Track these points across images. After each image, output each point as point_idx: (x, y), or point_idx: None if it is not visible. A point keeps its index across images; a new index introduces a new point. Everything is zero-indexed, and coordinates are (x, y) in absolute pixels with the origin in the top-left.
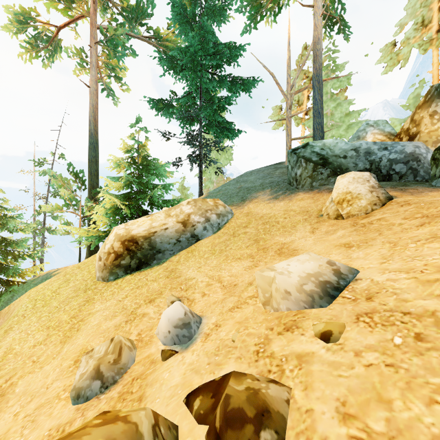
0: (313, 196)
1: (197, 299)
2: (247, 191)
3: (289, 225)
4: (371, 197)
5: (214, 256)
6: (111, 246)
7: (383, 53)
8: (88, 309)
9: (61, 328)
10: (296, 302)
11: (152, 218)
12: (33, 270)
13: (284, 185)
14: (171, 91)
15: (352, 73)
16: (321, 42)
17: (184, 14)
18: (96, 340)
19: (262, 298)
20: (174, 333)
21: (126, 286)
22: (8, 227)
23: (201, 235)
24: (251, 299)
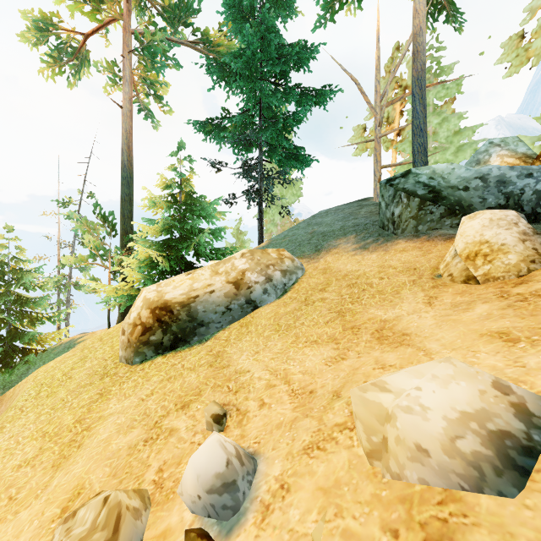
0: (421, 245)
1: (252, 411)
2: (323, 237)
3: (389, 289)
4: (524, 250)
5: (277, 335)
6: (138, 315)
7: (506, 49)
8: (99, 408)
9: (59, 440)
10: (441, 473)
11: (194, 277)
12: (54, 336)
13: (374, 230)
14: (223, 109)
15: (463, 77)
16: (424, 34)
17: (239, 6)
18: (99, 471)
19: (365, 443)
20: (208, 502)
21: (155, 375)
22: (24, 283)
23: (259, 301)
24: (343, 432)
